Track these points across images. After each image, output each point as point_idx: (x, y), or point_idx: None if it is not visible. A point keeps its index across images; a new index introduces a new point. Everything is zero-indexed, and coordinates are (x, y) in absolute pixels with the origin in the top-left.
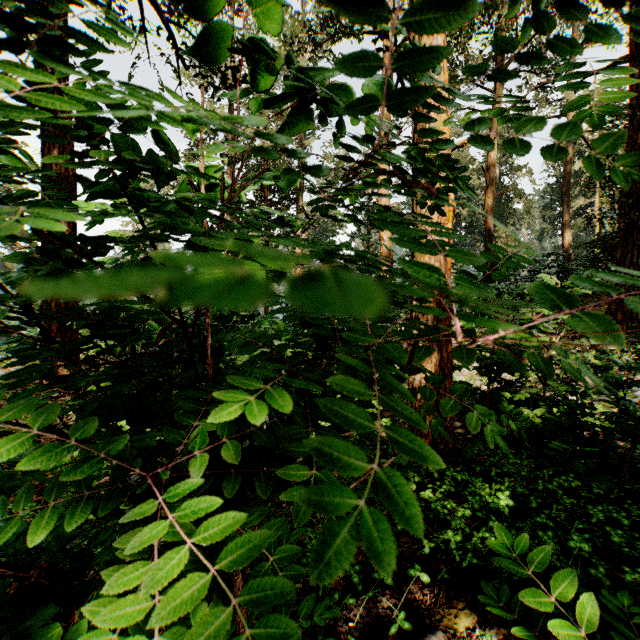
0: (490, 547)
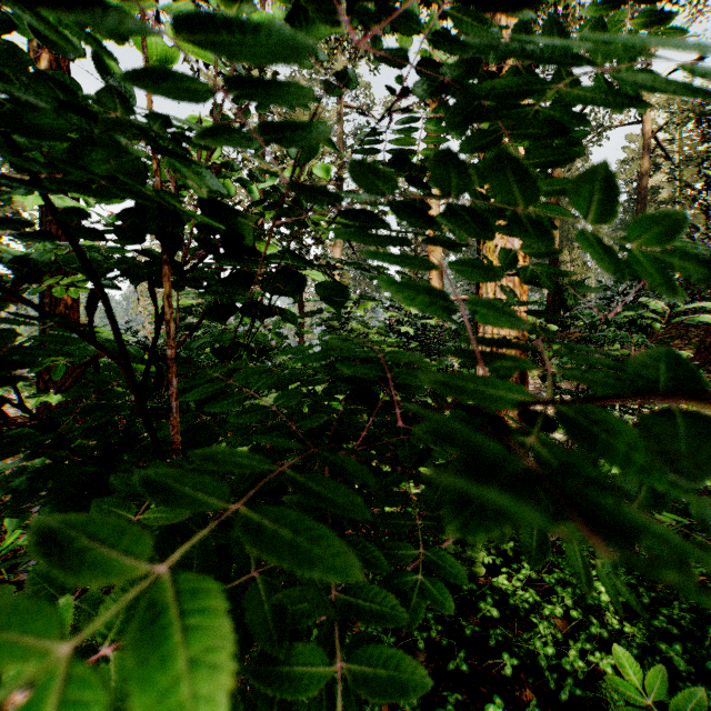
0: (611, 687)
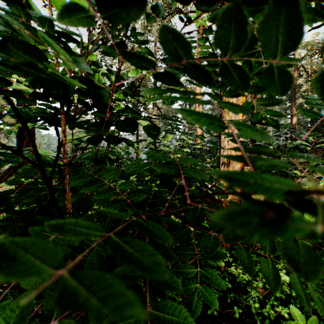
0: None
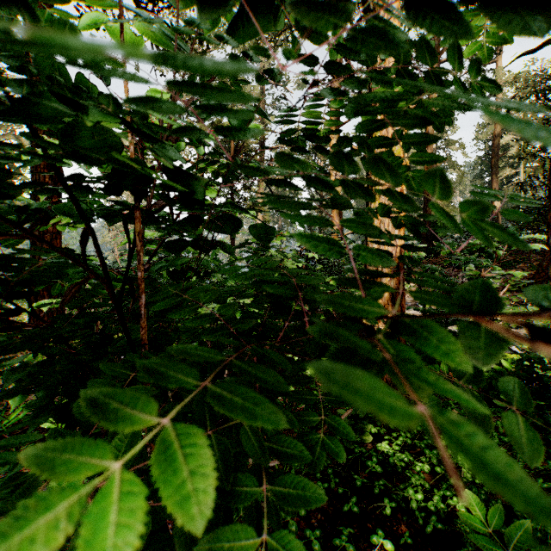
0: (462, 520)
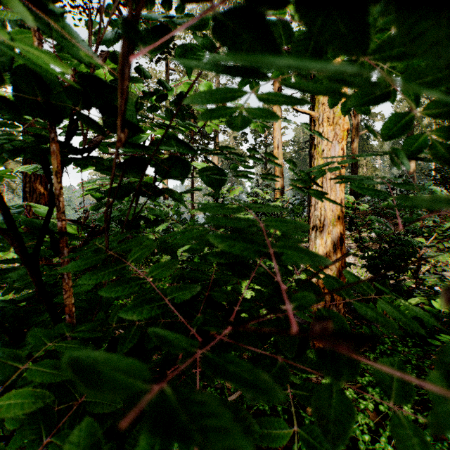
0: None
